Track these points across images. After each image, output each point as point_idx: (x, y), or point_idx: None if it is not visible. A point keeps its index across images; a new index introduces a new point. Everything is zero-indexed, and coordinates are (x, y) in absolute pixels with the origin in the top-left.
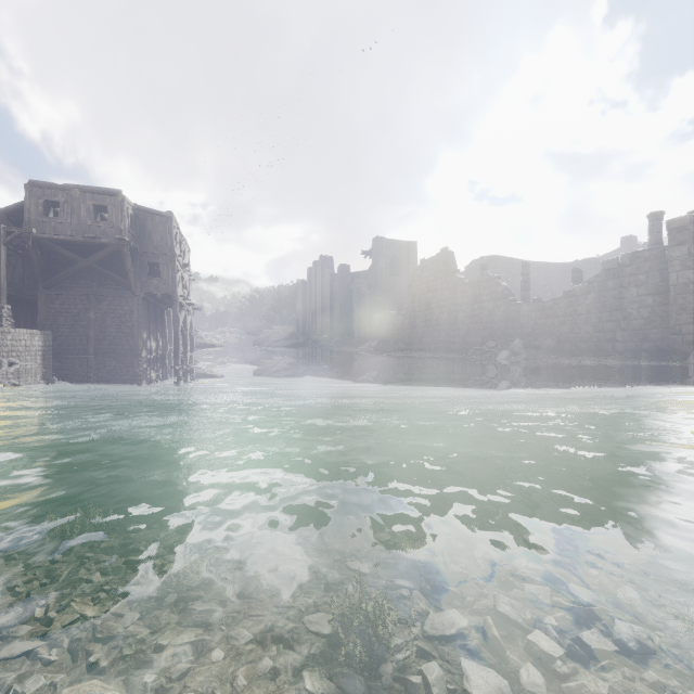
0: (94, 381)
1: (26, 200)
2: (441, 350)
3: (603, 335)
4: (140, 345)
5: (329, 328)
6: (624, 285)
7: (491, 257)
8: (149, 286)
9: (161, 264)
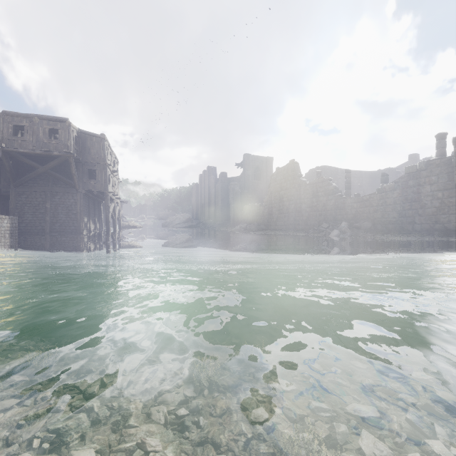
0: (43, 252)
1: (0, 124)
2: (290, 230)
3: (405, 219)
4: (82, 226)
5: (213, 215)
6: (420, 184)
7: (323, 167)
8: (88, 186)
9: (96, 170)
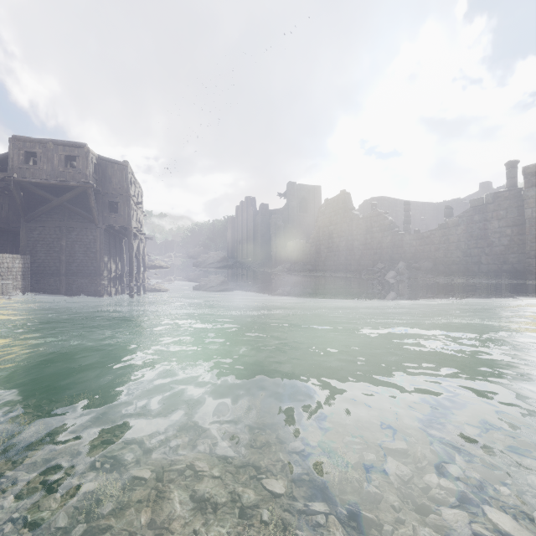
0: (61, 296)
1: (10, 151)
2: (341, 271)
3: (470, 259)
4: (102, 266)
5: (252, 253)
6: (487, 219)
7: (379, 198)
8: (109, 220)
9: (118, 202)
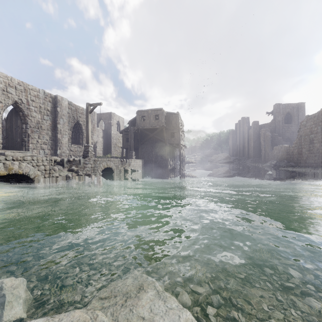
0: (159, 177)
1: (136, 117)
2: (321, 167)
3: None
4: (168, 163)
5: (246, 153)
6: None
7: None
8: (170, 141)
9: (174, 132)
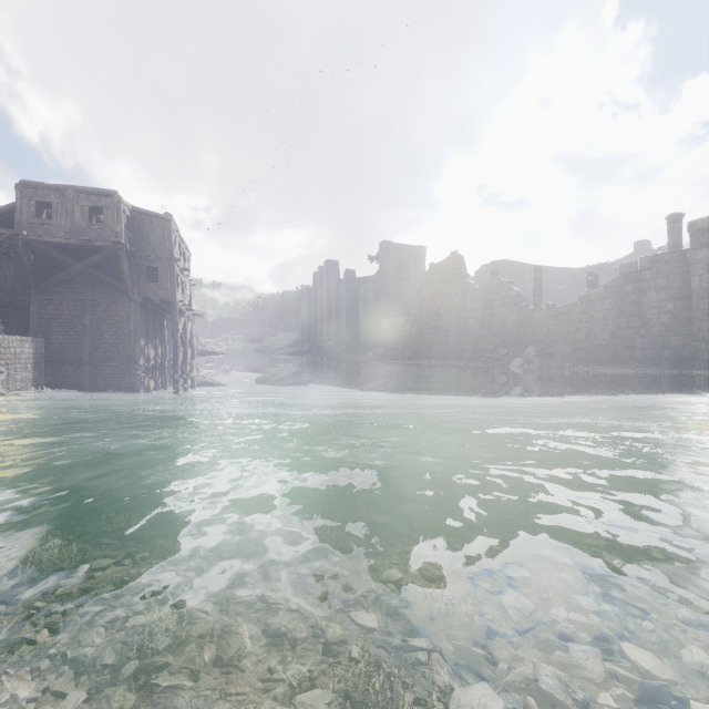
0: (86, 390)
1: (17, 200)
2: (451, 358)
3: (621, 342)
4: (137, 352)
5: (334, 334)
6: (643, 290)
7: (502, 262)
8: (146, 291)
9: (159, 268)
